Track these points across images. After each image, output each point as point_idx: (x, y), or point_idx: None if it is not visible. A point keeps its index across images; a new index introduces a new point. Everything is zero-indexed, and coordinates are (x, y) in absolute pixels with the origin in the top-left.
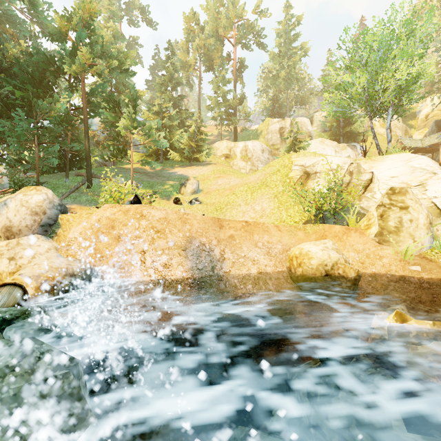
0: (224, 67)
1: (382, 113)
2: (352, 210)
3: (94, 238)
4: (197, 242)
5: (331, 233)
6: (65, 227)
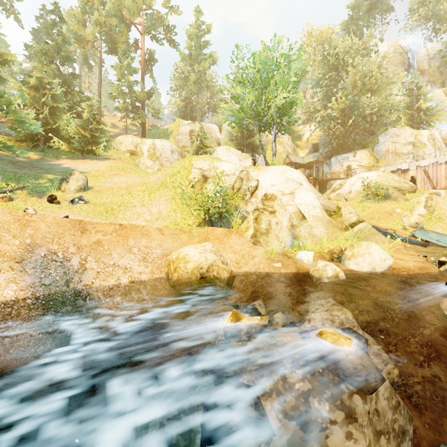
0: (129, 54)
1: (270, 129)
2: (236, 213)
3: None
4: (43, 250)
5: (213, 235)
6: None
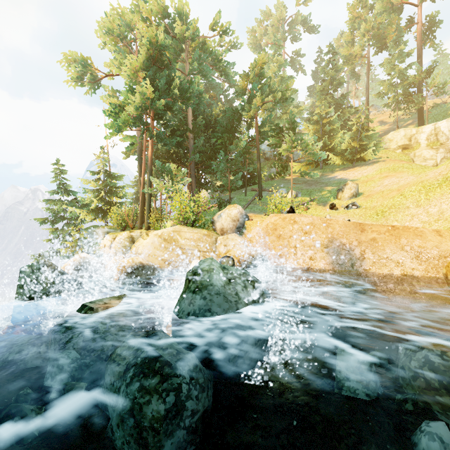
0: (401, 40)
1: None
2: None
3: (264, 236)
4: (337, 242)
5: None
6: (248, 229)
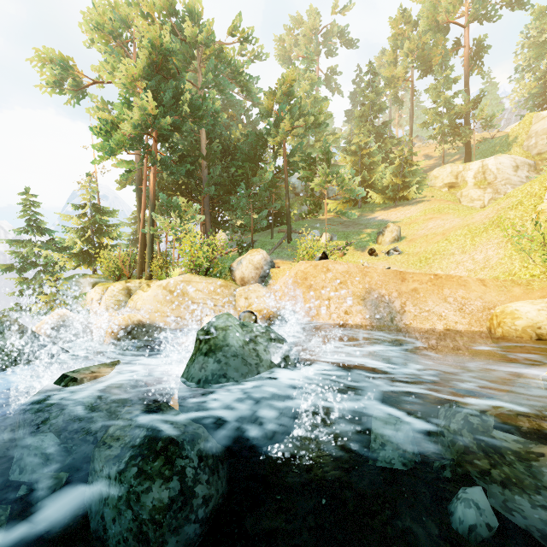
0: (447, 64)
1: None
2: None
3: (293, 287)
4: (376, 293)
5: None
6: (274, 278)
